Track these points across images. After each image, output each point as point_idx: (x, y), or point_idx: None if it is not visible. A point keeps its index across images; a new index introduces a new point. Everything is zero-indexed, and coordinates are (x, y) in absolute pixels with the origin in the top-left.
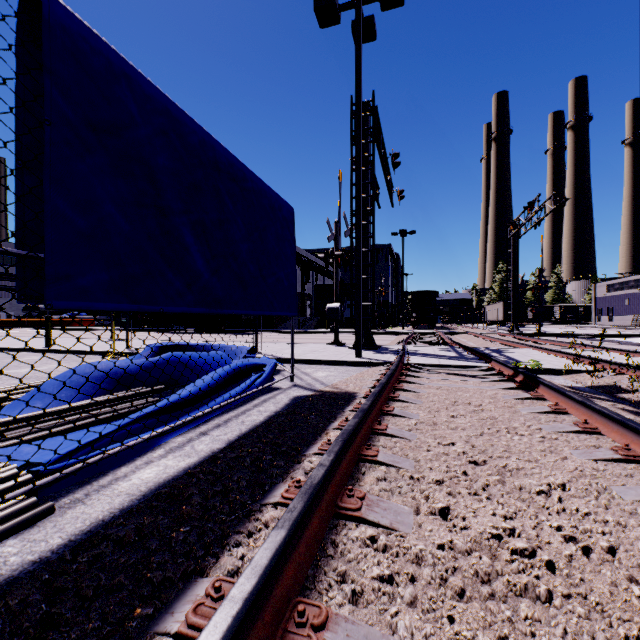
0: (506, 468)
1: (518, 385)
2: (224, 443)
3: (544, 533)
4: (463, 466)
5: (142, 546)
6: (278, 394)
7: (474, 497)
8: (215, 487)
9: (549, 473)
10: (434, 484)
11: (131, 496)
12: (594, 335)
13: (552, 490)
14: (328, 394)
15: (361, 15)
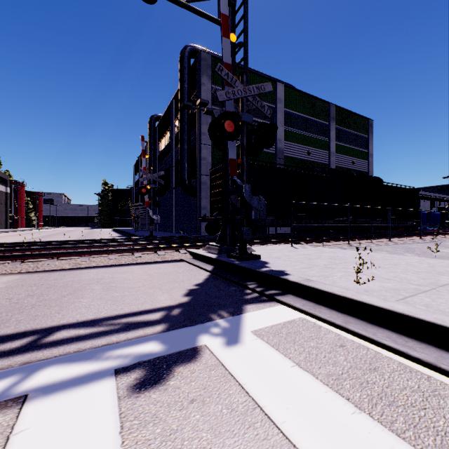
0: None
1: None
2: None
3: None
4: None
5: None
6: None
7: None
8: None
9: None
10: None
11: None
12: None
13: None
14: None
15: None
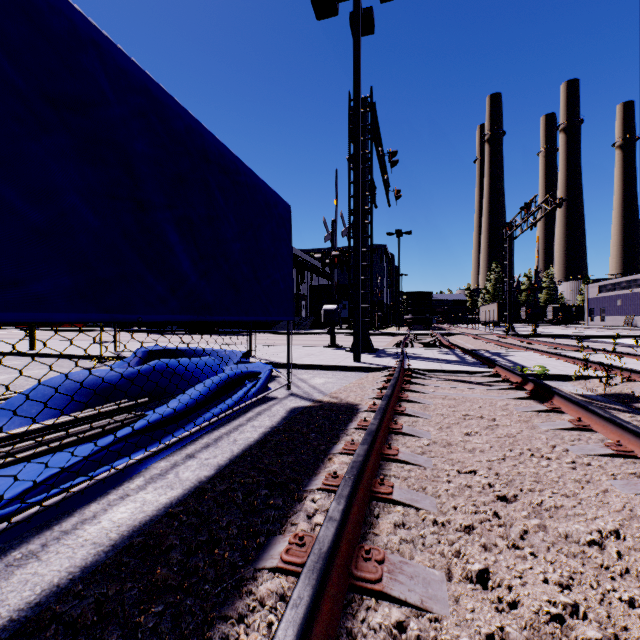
0: (543, 507)
1: (530, 395)
2: (213, 469)
3: (616, 612)
4: (493, 505)
5: (98, 639)
6: (274, 405)
7: (516, 553)
8: (199, 537)
9: (595, 514)
10: (464, 533)
11: (97, 547)
12: (589, 336)
13: (606, 540)
14: (328, 405)
15: (360, 6)
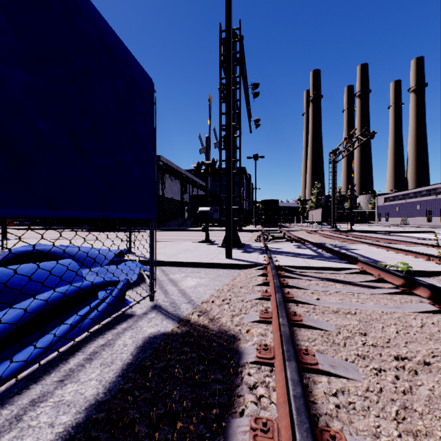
0: None
1: (440, 307)
2: None
3: None
4: None
5: None
6: (123, 332)
7: None
8: None
9: None
10: None
11: None
12: (388, 231)
13: None
14: (195, 336)
15: None
